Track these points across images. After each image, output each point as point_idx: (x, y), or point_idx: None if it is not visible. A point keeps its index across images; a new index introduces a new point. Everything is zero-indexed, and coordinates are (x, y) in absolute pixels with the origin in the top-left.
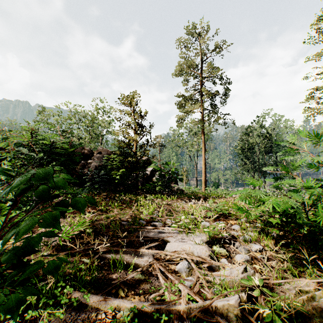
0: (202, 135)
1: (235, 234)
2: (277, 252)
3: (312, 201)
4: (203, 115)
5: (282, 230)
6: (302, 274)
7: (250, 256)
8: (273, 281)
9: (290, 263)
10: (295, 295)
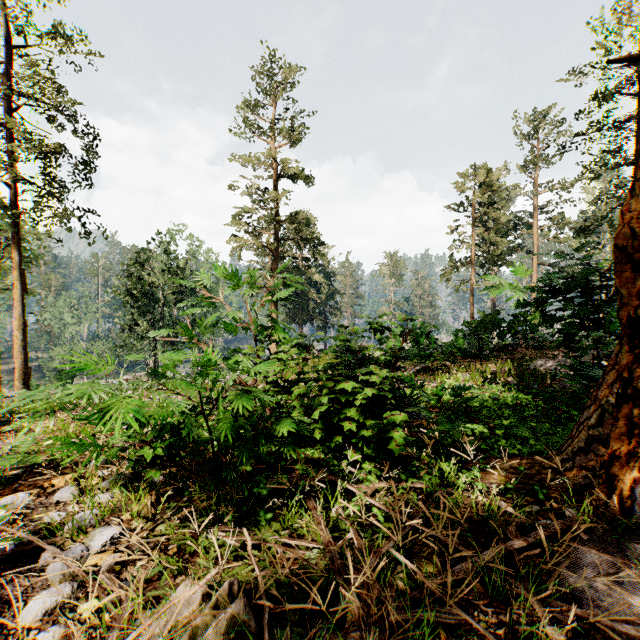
0: (14, 247)
1: (57, 520)
2: (156, 523)
3: (217, 394)
4: (17, 196)
5: (171, 466)
6: (196, 555)
7: (79, 578)
8: None
9: (174, 544)
10: None
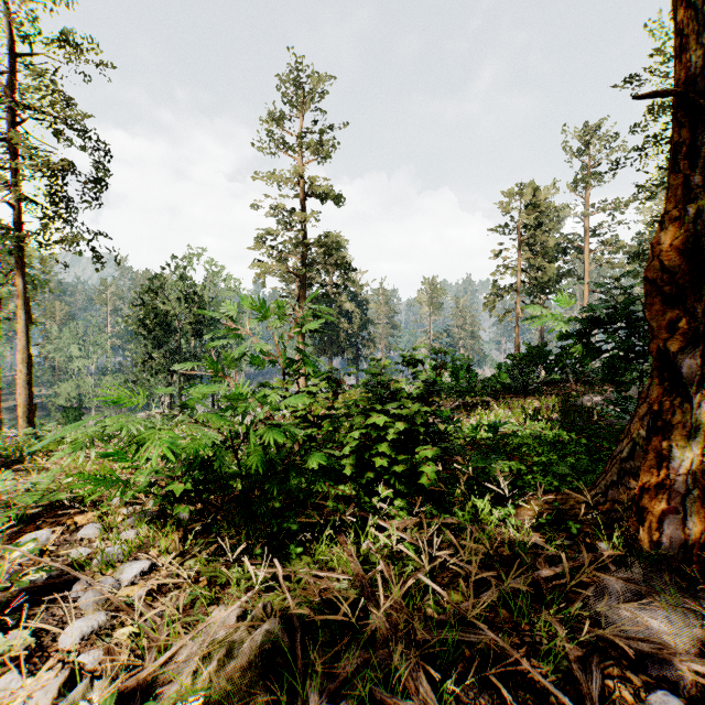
0: (17, 273)
1: (84, 555)
2: (185, 558)
3: (246, 427)
4: (21, 217)
5: (199, 502)
6: (226, 587)
7: (112, 608)
8: (149, 669)
9: (205, 576)
10: (198, 670)
